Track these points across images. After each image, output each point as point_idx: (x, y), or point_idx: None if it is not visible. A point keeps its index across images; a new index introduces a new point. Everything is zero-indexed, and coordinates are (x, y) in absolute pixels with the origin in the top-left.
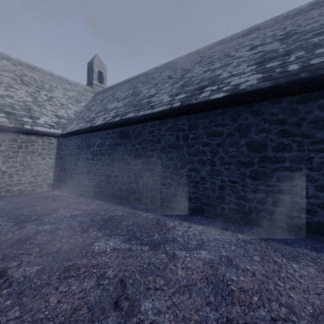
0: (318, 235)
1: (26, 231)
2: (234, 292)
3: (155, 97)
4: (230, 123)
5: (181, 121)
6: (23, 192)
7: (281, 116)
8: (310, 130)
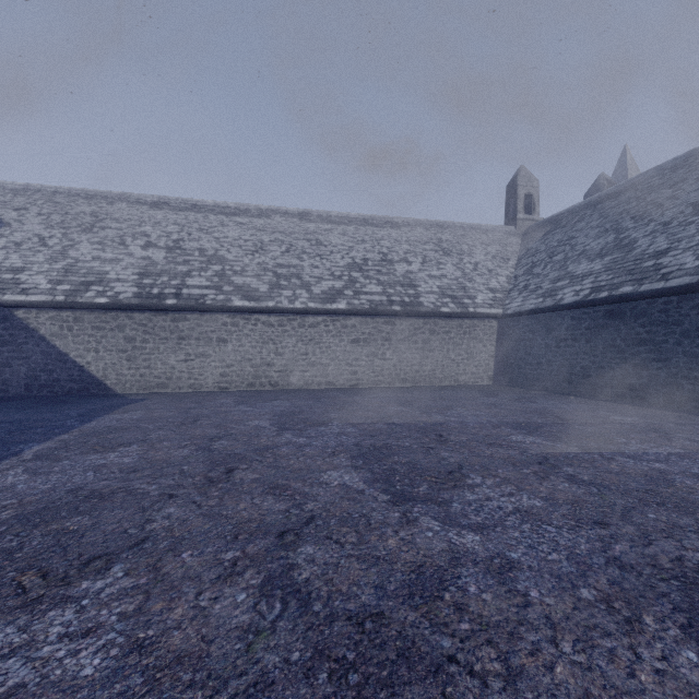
0: None
1: (534, 406)
2: None
3: (667, 257)
4: None
5: None
6: (467, 383)
7: None
8: None
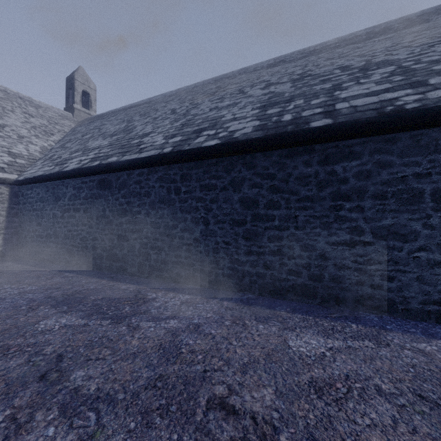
0: (302, 296)
1: None
2: (182, 354)
3: (148, 137)
4: (224, 176)
5: (173, 170)
6: None
7: (271, 170)
8: (296, 187)
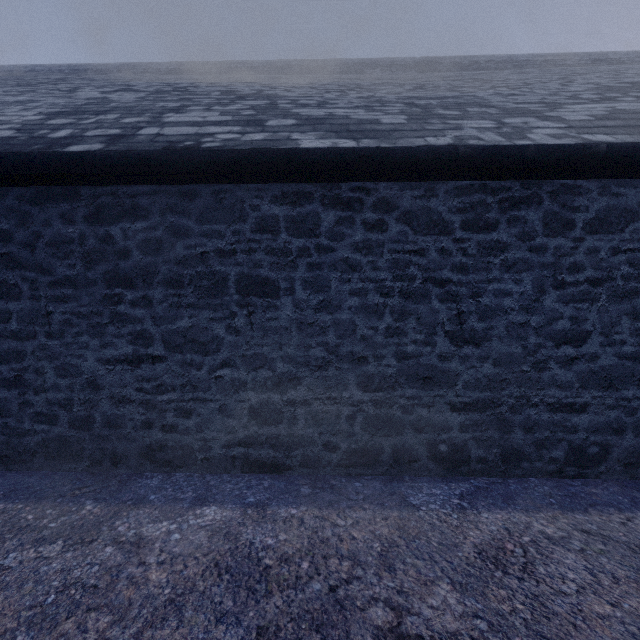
0: (60, 460)
1: None
2: None
3: None
4: None
5: None
6: None
7: (4, 224)
8: (49, 260)
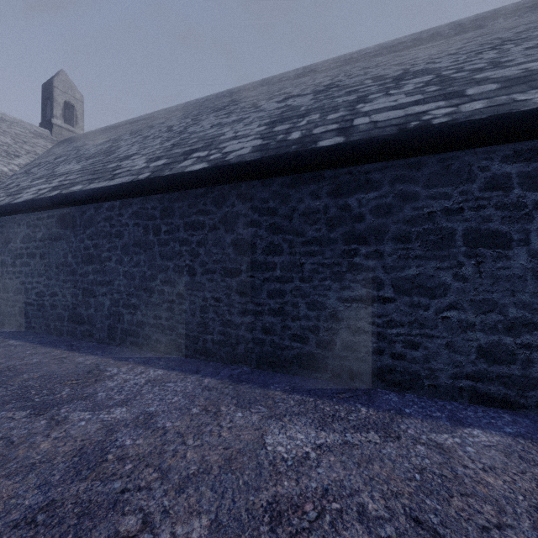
0: (309, 370)
1: None
2: (105, 462)
3: (129, 160)
4: (214, 211)
5: (152, 203)
6: None
7: (271, 203)
8: (302, 226)
